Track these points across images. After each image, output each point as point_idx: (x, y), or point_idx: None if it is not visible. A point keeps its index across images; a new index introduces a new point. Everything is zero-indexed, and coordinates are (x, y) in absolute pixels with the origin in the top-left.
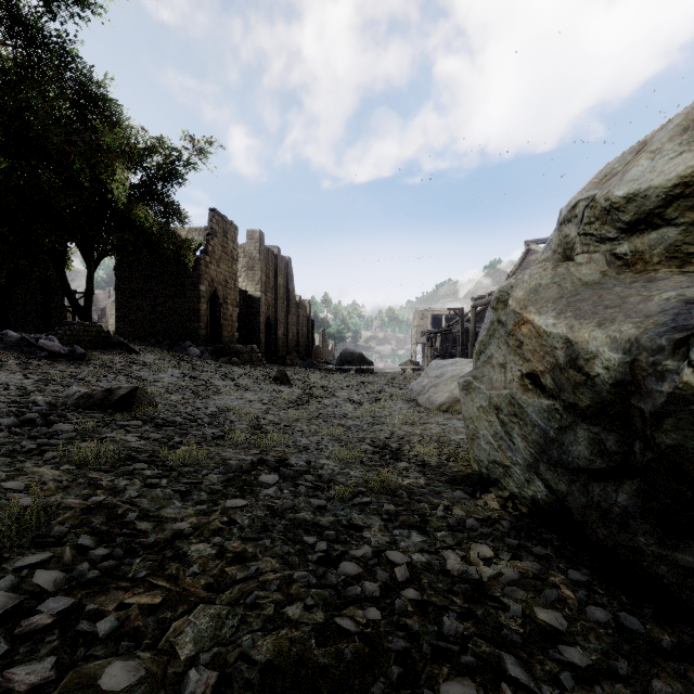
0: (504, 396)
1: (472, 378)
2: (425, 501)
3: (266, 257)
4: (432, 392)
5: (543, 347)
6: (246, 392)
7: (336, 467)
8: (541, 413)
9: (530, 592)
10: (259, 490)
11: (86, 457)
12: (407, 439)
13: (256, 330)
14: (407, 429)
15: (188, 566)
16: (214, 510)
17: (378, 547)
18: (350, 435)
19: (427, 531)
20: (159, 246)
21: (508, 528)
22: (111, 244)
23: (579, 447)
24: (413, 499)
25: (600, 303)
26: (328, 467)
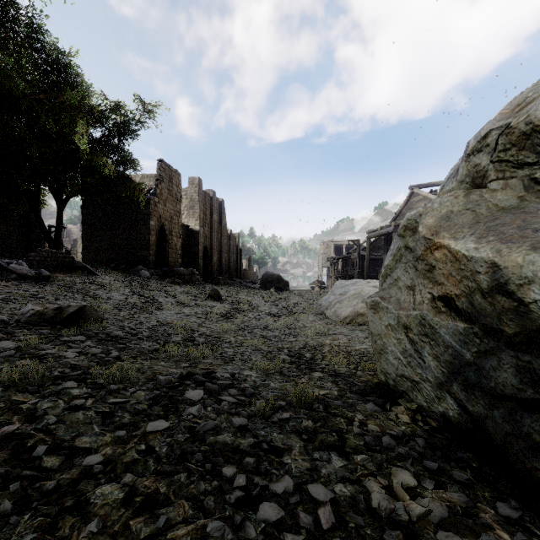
0: (414, 316)
1: (379, 299)
2: (340, 415)
3: (203, 199)
4: (337, 307)
5: (461, 271)
6: (184, 307)
7: (258, 379)
8: (456, 336)
9: (466, 538)
10: (183, 408)
11: (16, 376)
12: (318, 349)
13: (196, 256)
14: (318, 340)
15: (86, 521)
16: (133, 435)
17: (299, 476)
18: (271, 345)
19: (346, 453)
20: (116, 189)
21: (423, 446)
22: (76, 187)
23: (505, 374)
24: (329, 412)
25: (526, 226)
26: (250, 379)
